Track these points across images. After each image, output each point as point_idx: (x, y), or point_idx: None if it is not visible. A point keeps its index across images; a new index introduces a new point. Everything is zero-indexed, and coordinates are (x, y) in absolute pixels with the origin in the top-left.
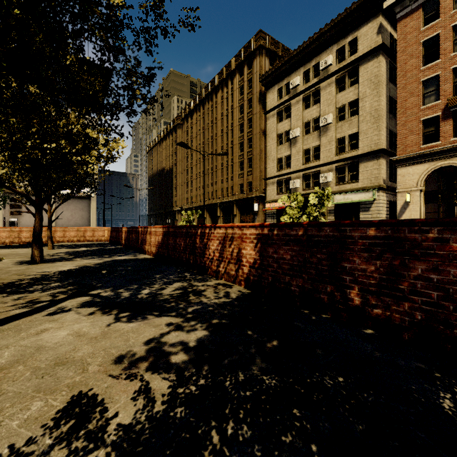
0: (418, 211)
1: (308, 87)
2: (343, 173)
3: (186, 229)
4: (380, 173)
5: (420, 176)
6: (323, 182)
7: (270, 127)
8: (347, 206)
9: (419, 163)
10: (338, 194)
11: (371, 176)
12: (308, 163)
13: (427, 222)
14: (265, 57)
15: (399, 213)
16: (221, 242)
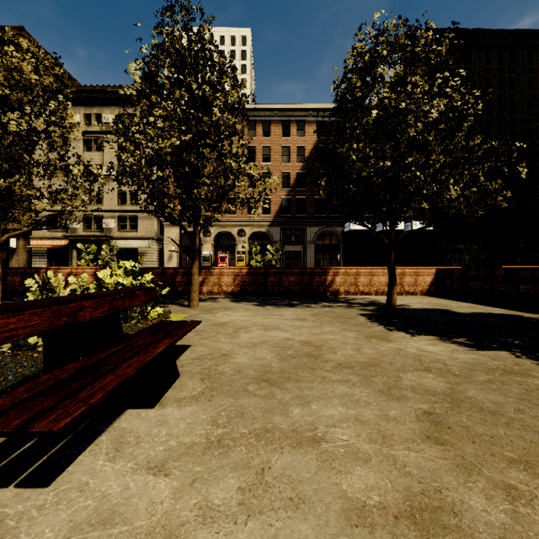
0: (176, 257)
1: (90, 131)
2: (125, 222)
3: (23, 270)
4: (154, 228)
5: (177, 234)
6: (107, 227)
7: (39, 151)
8: (128, 250)
9: (177, 226)
10: (120, 240)
11: (147, 228)
12: (90, 206)
13: (149, 268)
14: (28, 61)
15: (165, 259)
16: (67, 276)
